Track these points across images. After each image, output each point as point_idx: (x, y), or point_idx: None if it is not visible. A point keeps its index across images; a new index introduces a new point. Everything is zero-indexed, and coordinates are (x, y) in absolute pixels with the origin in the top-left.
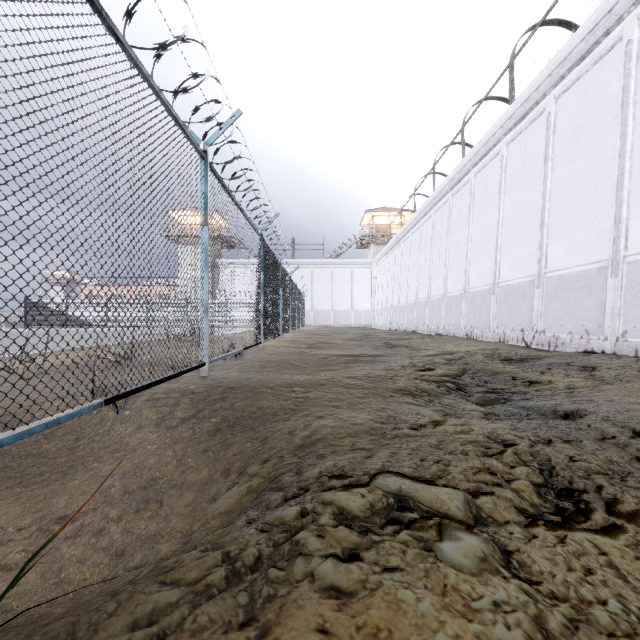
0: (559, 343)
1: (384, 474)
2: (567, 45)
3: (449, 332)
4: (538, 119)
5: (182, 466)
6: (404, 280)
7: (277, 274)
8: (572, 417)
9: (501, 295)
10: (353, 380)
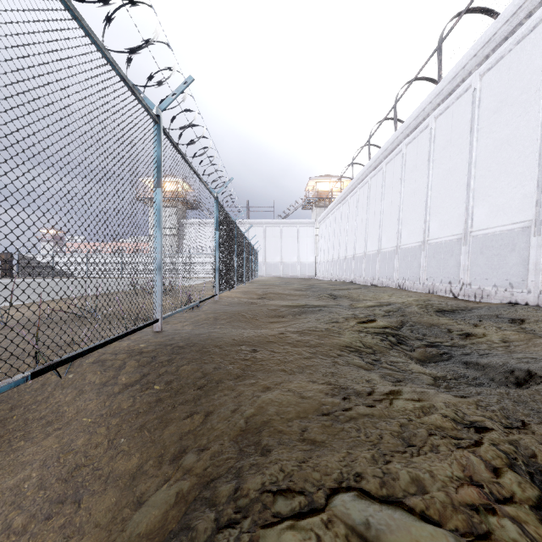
0: (484, 295)
1: (343, 493)
2: (492, 27)
3: (383, 283)
4: (464, 95)
5: (112, 449)
6: (343, 237)
7: (232, 233)
8: (526, 382)
9: (430, 251)
10: (300, 336)
